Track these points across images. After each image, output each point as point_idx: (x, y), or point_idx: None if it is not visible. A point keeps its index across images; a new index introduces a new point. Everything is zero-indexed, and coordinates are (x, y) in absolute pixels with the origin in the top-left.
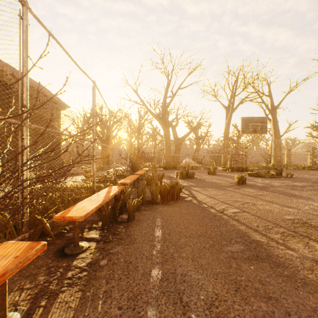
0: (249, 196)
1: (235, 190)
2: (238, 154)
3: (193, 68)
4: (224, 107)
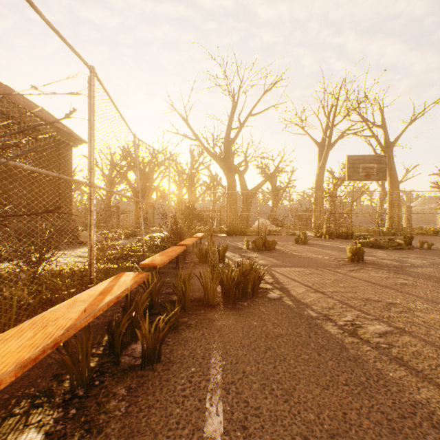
0: (385, 288)
1: (352, 274)
2: (339, 213)
3: (271, 84)
4: (316, 143)
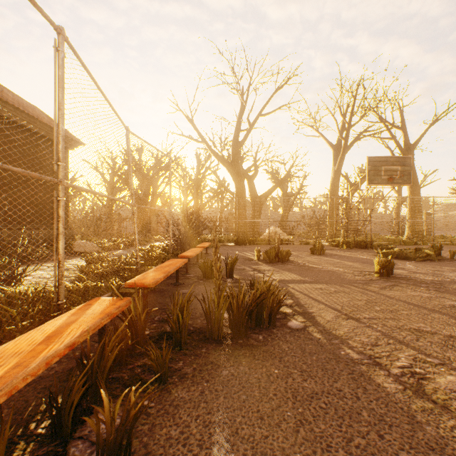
0: (433, 312)
1: (386, 292)
2: (358, 220)
3: (283, 80)
4: (331, 145)
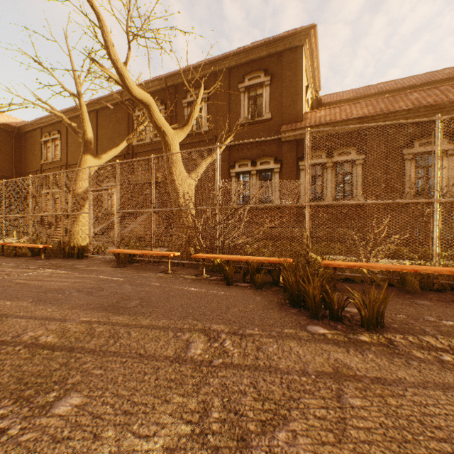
0: None
1: None
2: None
3: None
4: None
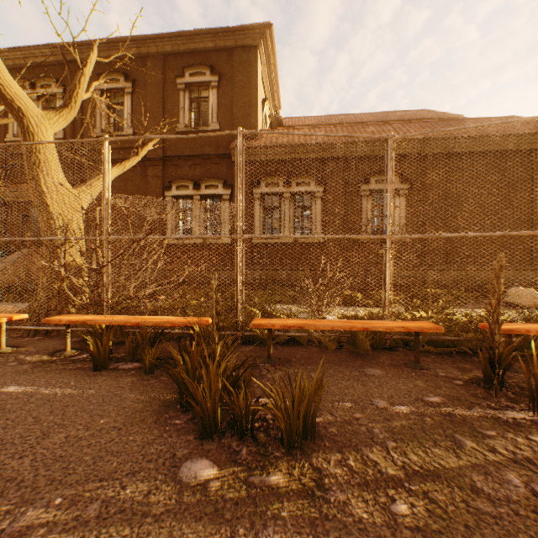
0: None
1: None
2: None
3: None
4: None
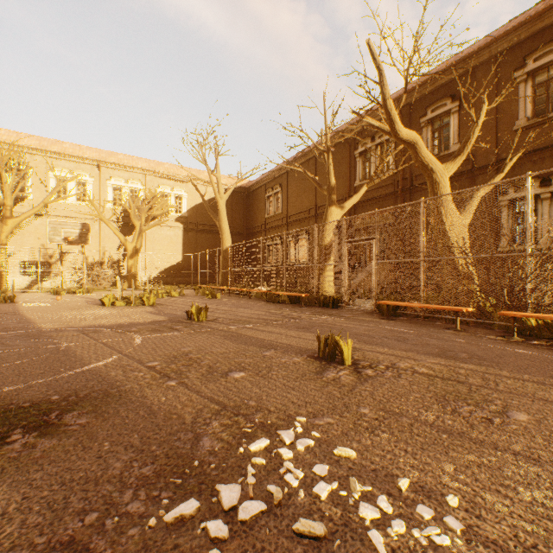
0: None
1: None
2: None
3: None
4: None
